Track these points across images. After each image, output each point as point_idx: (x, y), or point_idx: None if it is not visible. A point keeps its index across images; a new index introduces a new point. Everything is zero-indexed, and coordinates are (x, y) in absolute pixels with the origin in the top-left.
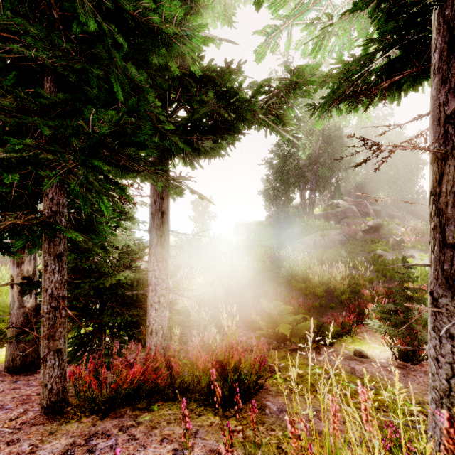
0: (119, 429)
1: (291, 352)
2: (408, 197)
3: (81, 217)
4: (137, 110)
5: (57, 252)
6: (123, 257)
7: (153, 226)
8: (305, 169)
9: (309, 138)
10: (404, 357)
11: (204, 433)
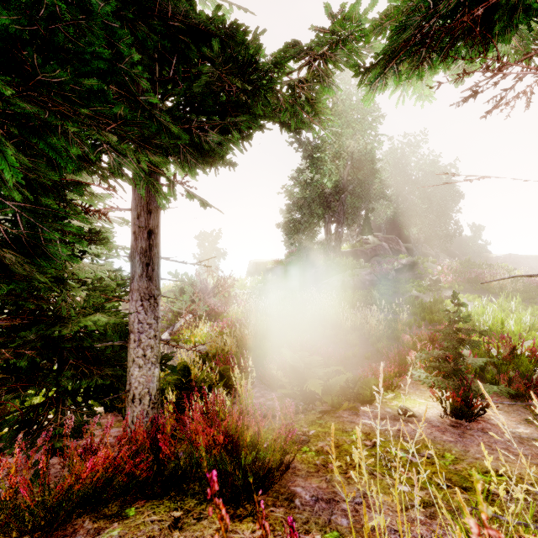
0: None
1: (323, 415)
2: (442, 234)
3: (19, 231)
4: None
5: None
6: (93, 296)
7: (136, 250)
8: (331, 199)
9: (336, 163)
10: (457, 414)
11: None
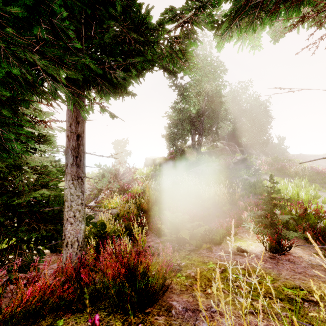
0: None
1: (190, 252)
2: (261, 141)
3: None
4: None
5: None
6: (41, 177)
7: (69, 147)
8: (195, 120)
9: (198, 98)
10: (273, 250)
11: None
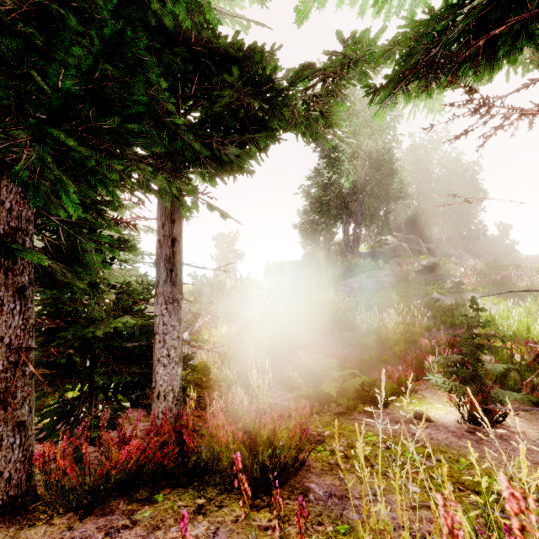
0: (106, 532)
1: (338, 416)
2: (466, 234)
3: (60, 242)
4: (120, 53)
5: (17, 285)
6: (121, 299)
7: (161, 257)
8: (349, 199)
9: (354, 163)
10: (475, 420)
11: (226, 533)
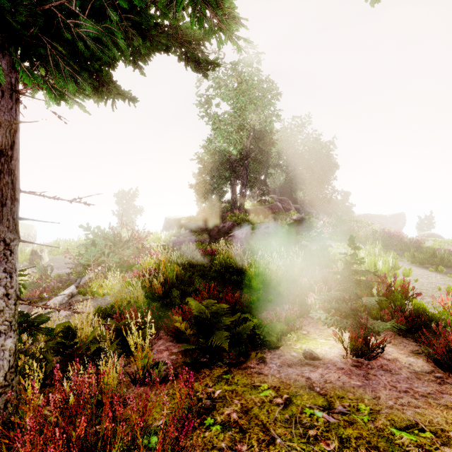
0: None
1: (230, 368)
2: (321, 197)
3: None
4: None
5: None
6: None
7: None
8: (236, 164)
9: (240, 134)
10: (357, 353)
11: None
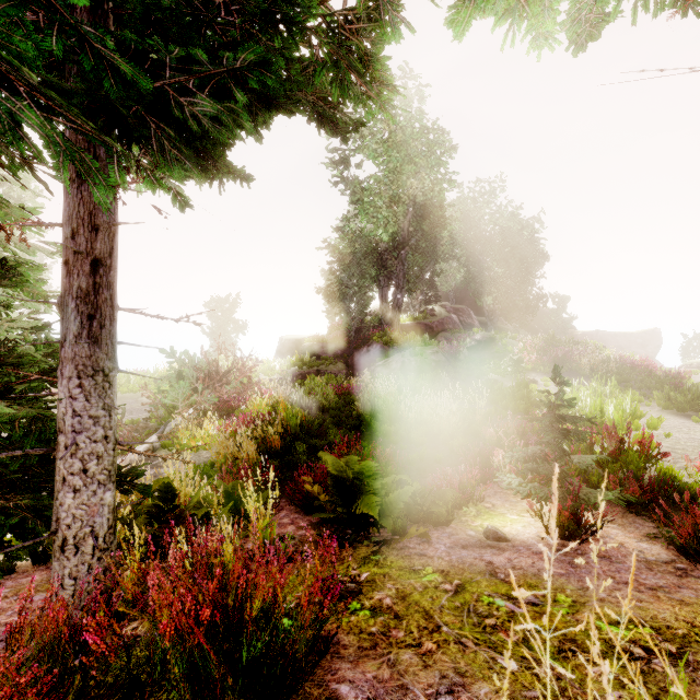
0: None
1: (380, 547)
2: (522, 304)
3: None
4: None
5: None
6: None
7: (70, 292)
8: (388, 256)
9: (394, 210)
10: (563, 533)
11: None
